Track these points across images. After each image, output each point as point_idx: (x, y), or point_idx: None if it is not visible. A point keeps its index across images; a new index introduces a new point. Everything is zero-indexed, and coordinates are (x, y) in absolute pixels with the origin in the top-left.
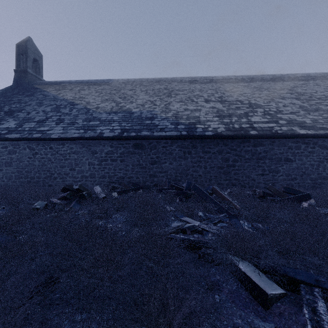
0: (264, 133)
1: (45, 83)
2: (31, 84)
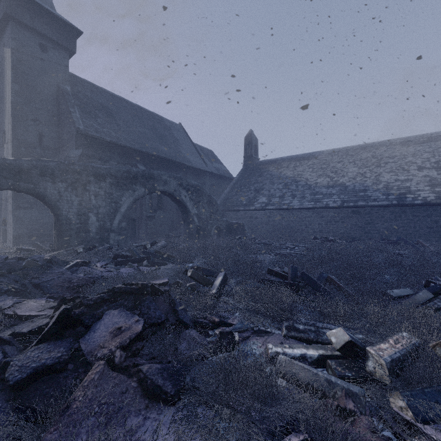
0: None
1: (264, 162)
2: (254, 165)
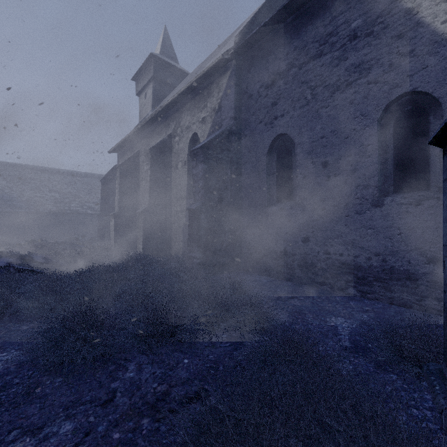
0: (74, 212)
1: None
2: None
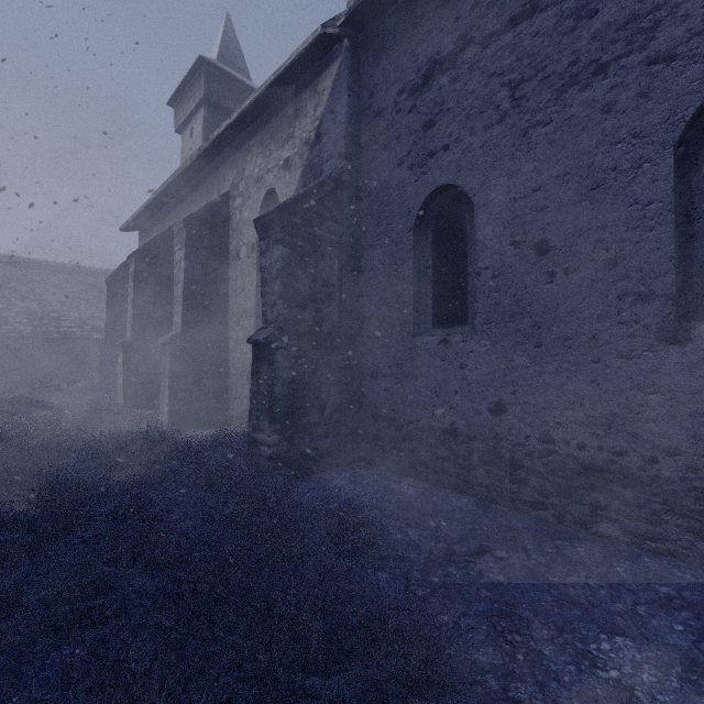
0: (66, 336)
1: None
2: None
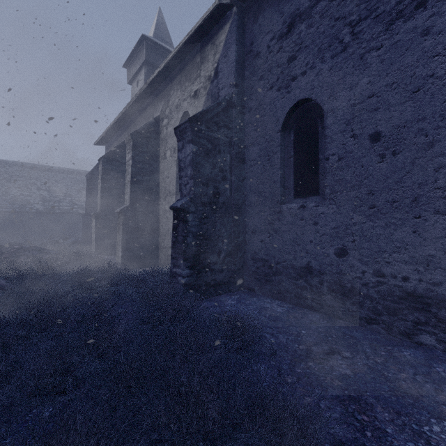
0: (63, 212)
1: None
2: None
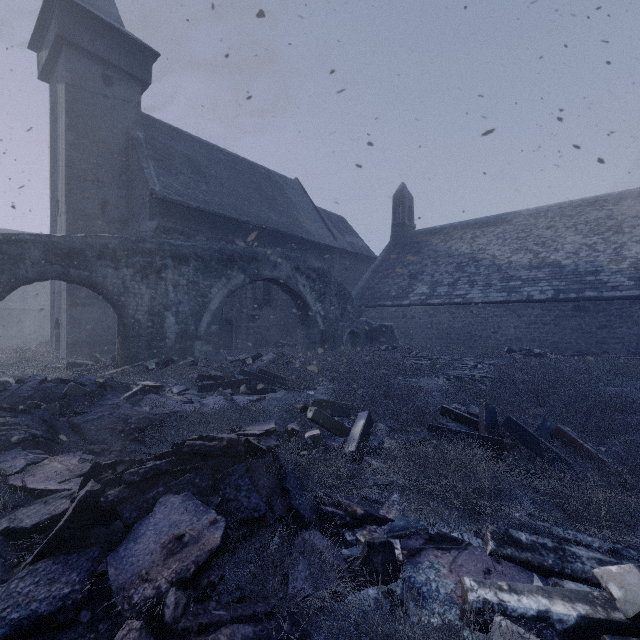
0: None
1: (423, 232)
2: (408, 237)
